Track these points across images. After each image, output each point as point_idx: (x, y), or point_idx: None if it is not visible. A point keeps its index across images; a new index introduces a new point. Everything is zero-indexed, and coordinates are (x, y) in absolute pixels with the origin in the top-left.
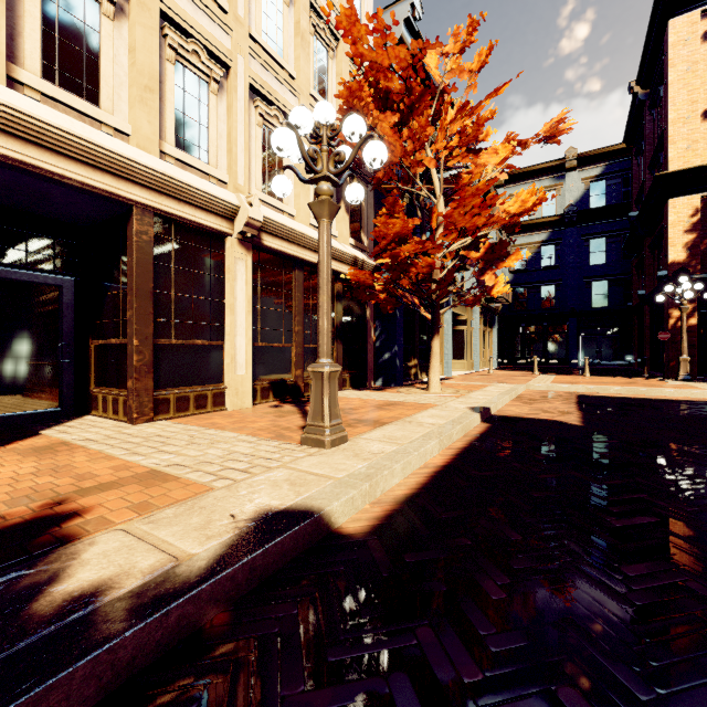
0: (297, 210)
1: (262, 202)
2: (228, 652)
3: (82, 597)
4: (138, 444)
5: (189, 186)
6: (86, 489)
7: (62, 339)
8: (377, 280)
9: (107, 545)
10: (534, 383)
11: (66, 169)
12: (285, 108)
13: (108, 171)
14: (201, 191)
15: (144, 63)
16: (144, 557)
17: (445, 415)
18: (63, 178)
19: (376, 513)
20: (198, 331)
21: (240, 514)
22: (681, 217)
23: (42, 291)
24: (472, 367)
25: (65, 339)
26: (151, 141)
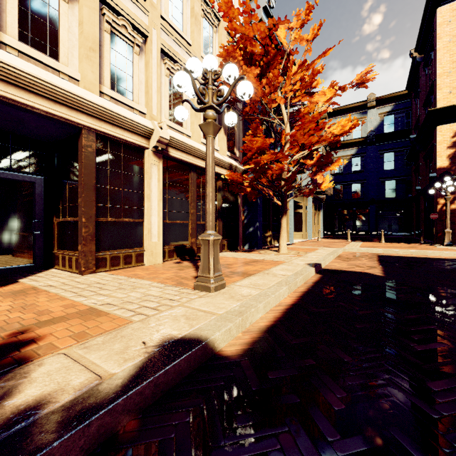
0: (192, 132)
1: (169, 127)
2: (135, 455)
3: (26, 410)
4: (83, 289)
5: (119, 115)
6: (43, 322)
7: (35, 218)
8: (245, 178)
9: (51, 366)
10: (348, 247)
11: (35, 102)
12: (184, 65)
13: (64, 104)
14: (128, 119)
15: (89, 32)
16: (76, 376)
17: (291, 269)
18: (33, 108)
19: (246, 339)
20: (126, 213)
21: (149, 341)
22: (445, 137)
23: (21, 185)
24: (307, 236)
25: (37, 218)
26: (94, 85)
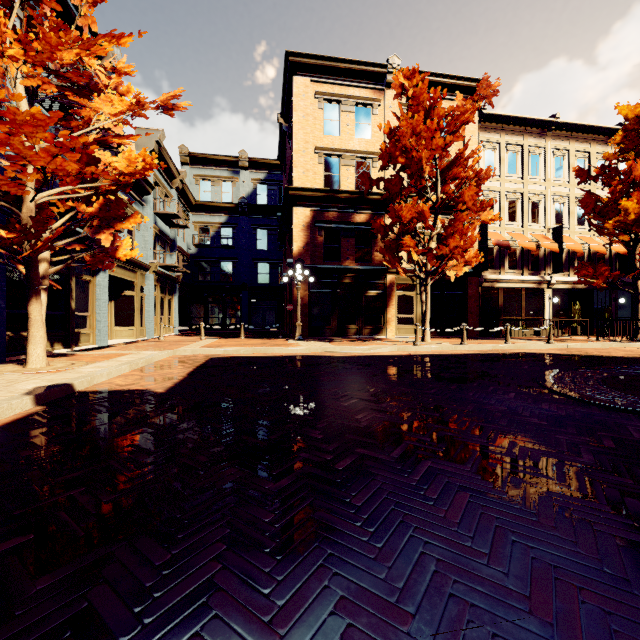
0: None
1: None
2: None
3: None
4: None
5: None
6: None
7: None
8: None
9: None
10: (183, 349)
11: None
12: None
13: None
14: None
15: None
16: None
17: None
18: None
19: None
20: None
21: None
22: (300, 221)
23: None
24: (144, 334)
25: None
26: None
